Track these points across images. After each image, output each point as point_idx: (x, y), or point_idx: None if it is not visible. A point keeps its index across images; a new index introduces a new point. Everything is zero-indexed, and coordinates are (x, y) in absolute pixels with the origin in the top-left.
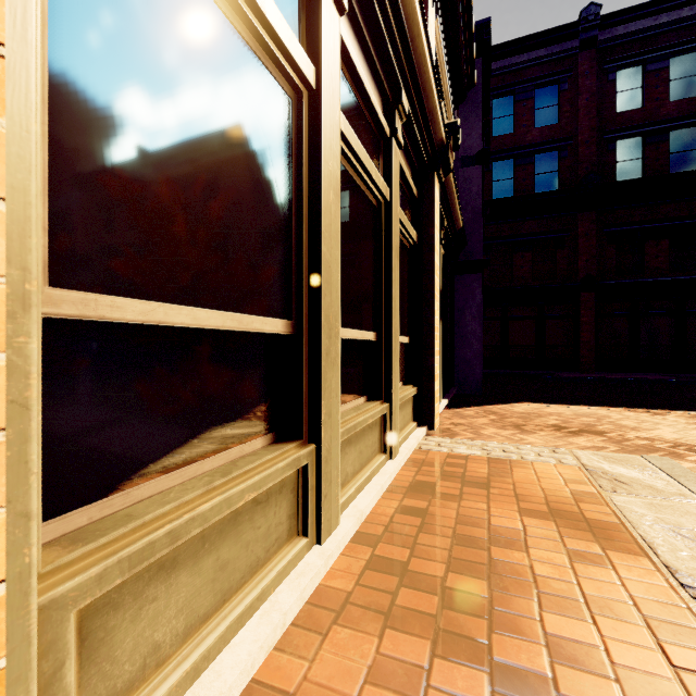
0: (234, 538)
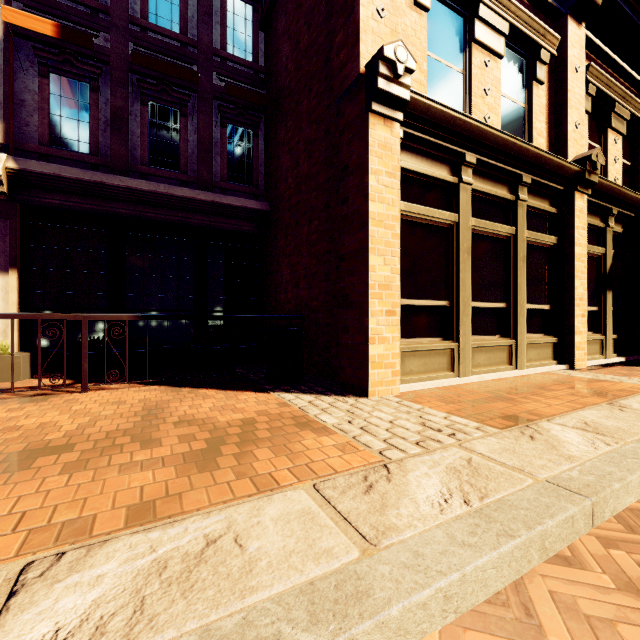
0: (429, 359)
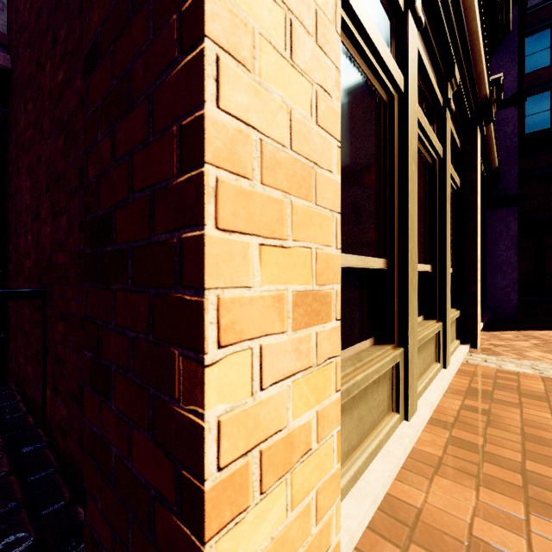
0: (365, 403)
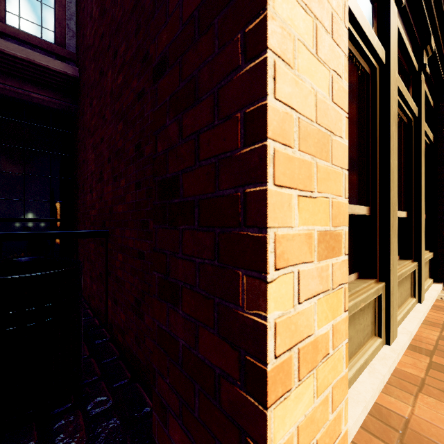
0: (353, 326)
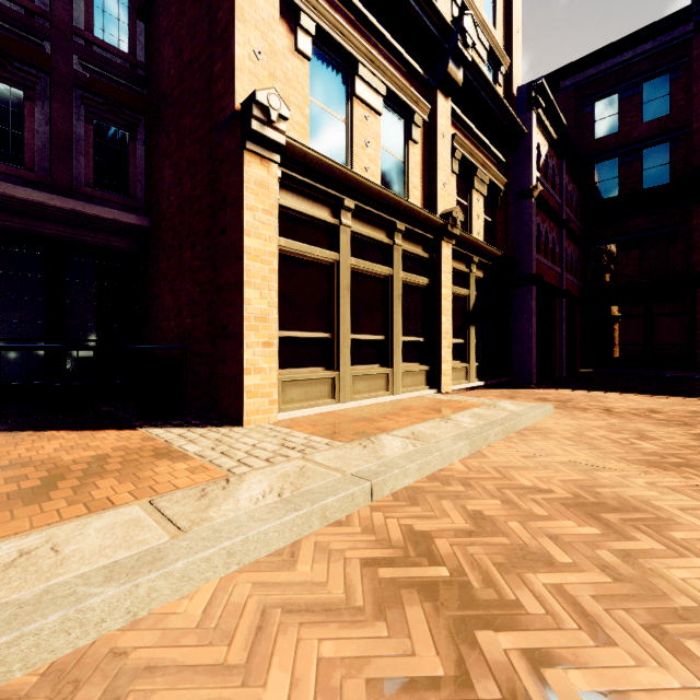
0: (310, 387)
